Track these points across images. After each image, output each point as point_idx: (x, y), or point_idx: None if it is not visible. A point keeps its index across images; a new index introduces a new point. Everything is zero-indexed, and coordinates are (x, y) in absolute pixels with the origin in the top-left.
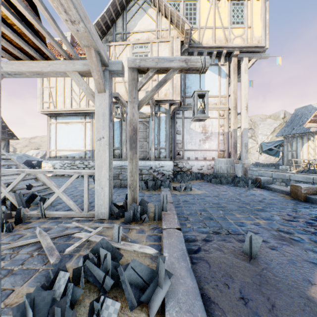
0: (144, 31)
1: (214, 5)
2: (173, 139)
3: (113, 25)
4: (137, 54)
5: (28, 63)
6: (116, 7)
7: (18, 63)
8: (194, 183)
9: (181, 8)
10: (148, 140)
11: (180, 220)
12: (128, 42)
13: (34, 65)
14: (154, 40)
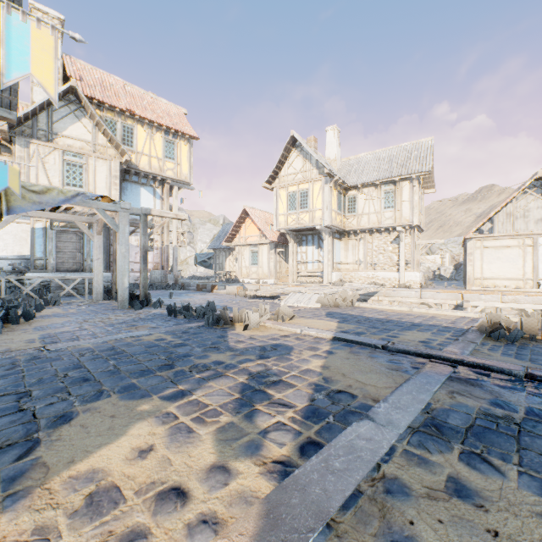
0: (78, 140)
1: (150, 136)
2: (108, 251)
3: (33, 118)
4: (70, 162)
5: (49, 213)
6: (43, 105)
7: (41, 212)
8: None
9: (119, 127)
10: (83, 251)
11: None
12: (57, 146)
13: (53, 215)
14: (92, 154)
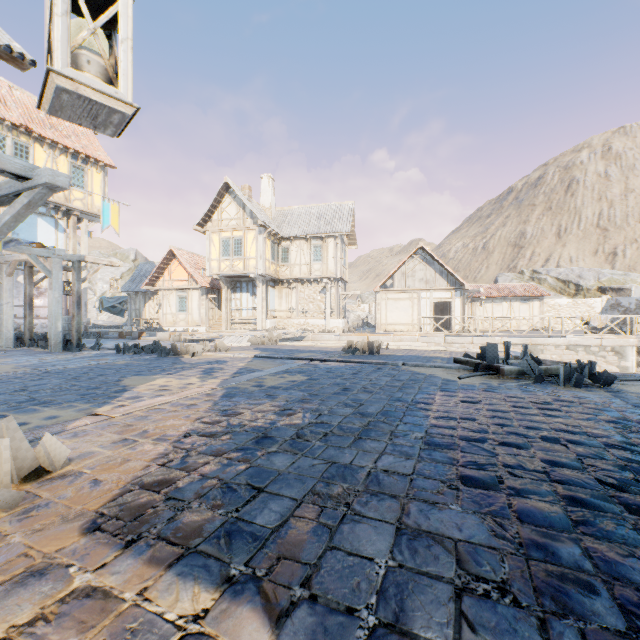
0: None
1: (52, 158)
2: None
3: None
4: None
5: None
6: None
7: None
8: None
9: (9, 144)
10: None
11: None
12: None
13: None
14: None
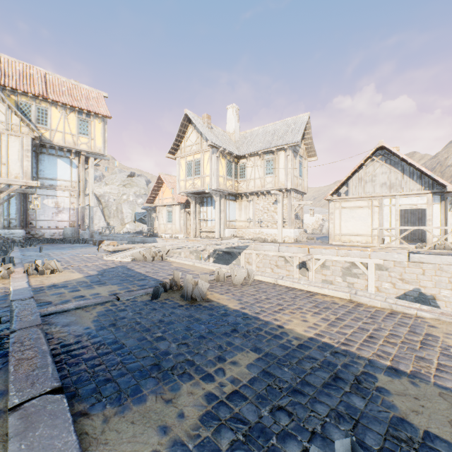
0: None
1: (64, 116)
2: (25, 211)
3: None
4: None
5: None
6: None
7: None
8: (44, 245)
9: (33, 109)
10: None
11: (21, 252)
12: None
13: None
14: (4, 132)
